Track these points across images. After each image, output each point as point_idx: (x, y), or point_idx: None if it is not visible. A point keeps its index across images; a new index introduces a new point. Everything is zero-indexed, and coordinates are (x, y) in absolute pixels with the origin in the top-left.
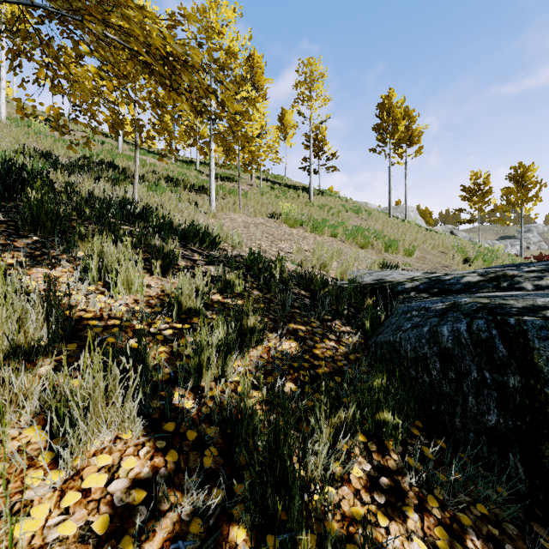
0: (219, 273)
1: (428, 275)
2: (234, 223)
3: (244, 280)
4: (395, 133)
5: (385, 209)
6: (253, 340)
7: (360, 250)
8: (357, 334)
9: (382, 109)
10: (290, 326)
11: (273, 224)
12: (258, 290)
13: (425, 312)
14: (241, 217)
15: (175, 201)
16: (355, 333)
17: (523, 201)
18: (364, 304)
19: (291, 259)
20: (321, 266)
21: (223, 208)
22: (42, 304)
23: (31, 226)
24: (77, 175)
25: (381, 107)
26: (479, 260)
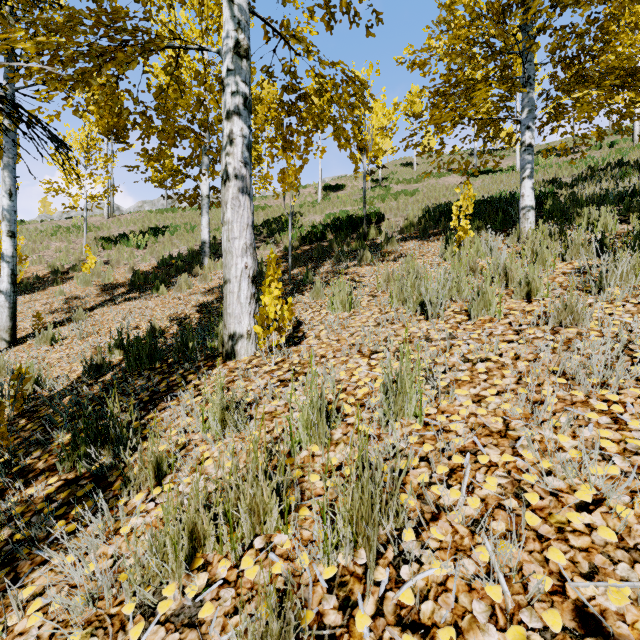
0: None
1: None
2: None
3: None
4: None
5: None
6: None
7: None
8: None
9: None
10: None
11: None
12: None
13: None
14: None
15: None
16: None
17: None
18: None
19: None
20: None
21: None
22: (558, 232)
23: (548, 218)
24: (579, 187)
25: None
26: None
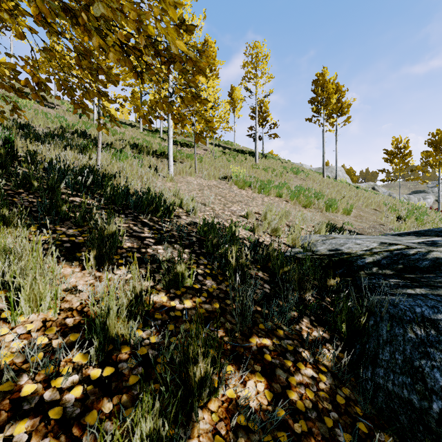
0: (167, 256)
1: (387, 247)
2: (190, 186)
3: (196, 262)
4: (328, 105)
5: (318, 169)
6: (204, 393)
7: (304, 209)
8: (338, 351)
9: (317, 85)
10: (252, 341)
11: (225, 186)
12: (212, 277)
13: (438, 335)
14: (196, 180)
15: (136, 167)
16: (330, 339)
17: (441, 162)
18: (325, 284)
19: (243, 225)
20: (272, 231)
21: (180, 171)
22: None
23: None
24: (48, 144)
25: (316, 83)
26: (412, 218)
